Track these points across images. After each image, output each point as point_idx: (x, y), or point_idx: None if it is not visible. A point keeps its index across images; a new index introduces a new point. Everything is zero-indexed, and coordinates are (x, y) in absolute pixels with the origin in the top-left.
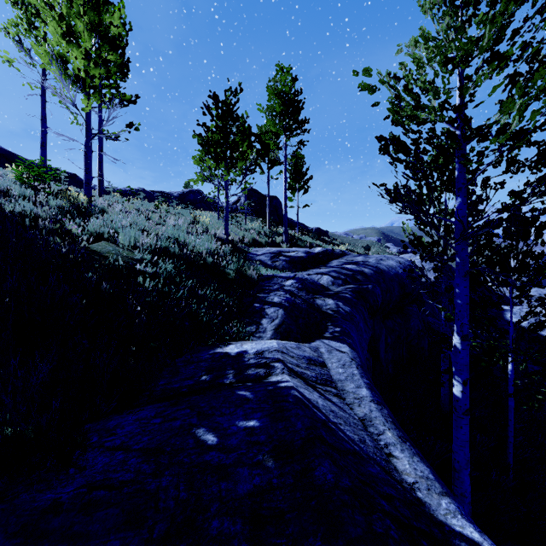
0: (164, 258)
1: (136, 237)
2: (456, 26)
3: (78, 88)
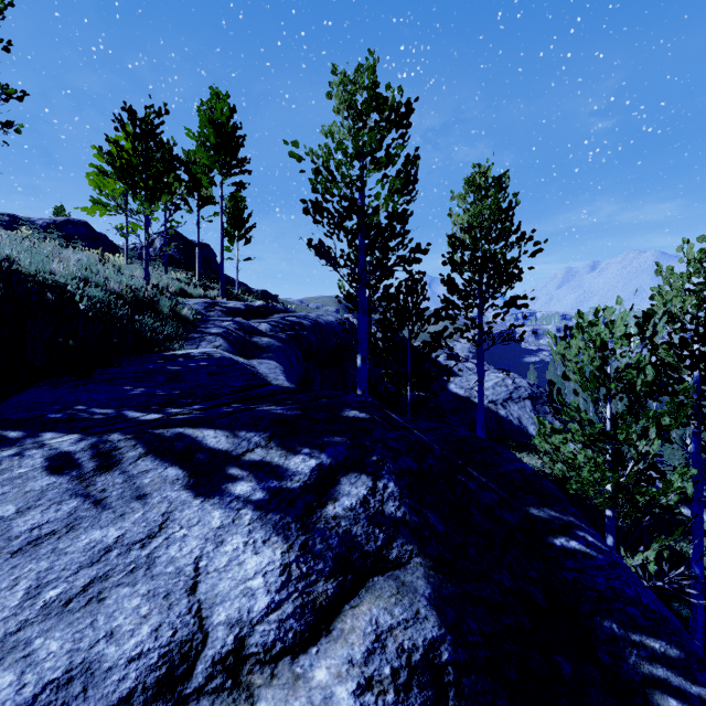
0: (92, 284)
1: (43, 264)
2: (355, 131)
3: None
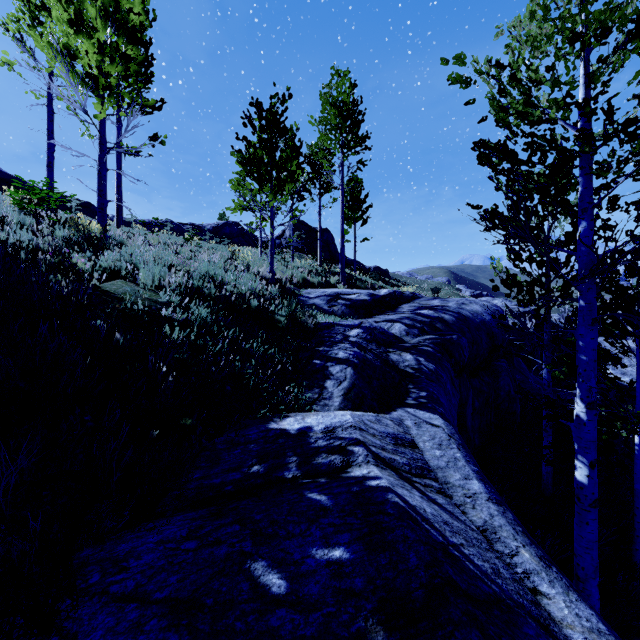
0: (197, 300)
1: (161, 275)
2: None
3: (90, 89)
